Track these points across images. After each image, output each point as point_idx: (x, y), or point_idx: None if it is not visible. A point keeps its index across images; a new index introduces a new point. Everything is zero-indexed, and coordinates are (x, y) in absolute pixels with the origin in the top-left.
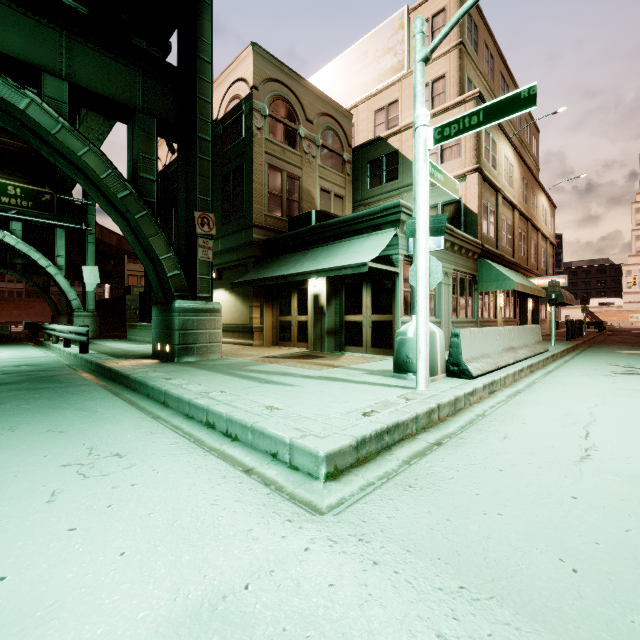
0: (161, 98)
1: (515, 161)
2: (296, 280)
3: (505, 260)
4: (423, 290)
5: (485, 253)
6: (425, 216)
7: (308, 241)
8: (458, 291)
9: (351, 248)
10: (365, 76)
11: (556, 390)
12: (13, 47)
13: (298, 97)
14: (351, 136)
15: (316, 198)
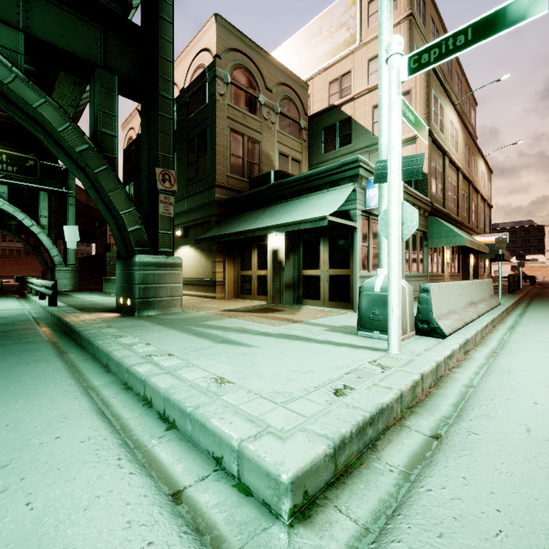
0: (123, 56)
1: (459, 127)
2: (256, 236)
3: (451, 218)
4: (396, 240)
5: (435, 211)
6: (398, 156)
7: (267, 199)
8: (410, 247)
9: (309, 204)
10: (320, 50)
11: (539, 351)
12: None
13: (258, 67)
14: (307, 105)
15: (275, 161)
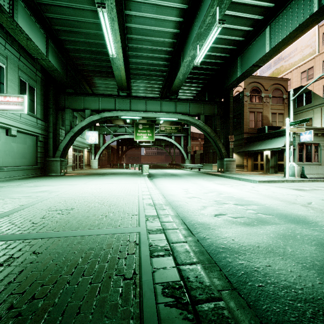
0: (220, 109)
1: None
2: None
3: None
4: (287, 157)
5: None
6: (287, 141)
7: (263, 138)
8: None
9: (278, 141)
10: (295, 58)
11: None
12: (195, 111)
13: (261, 84)
14: (287, 87)
15: (269, 117)
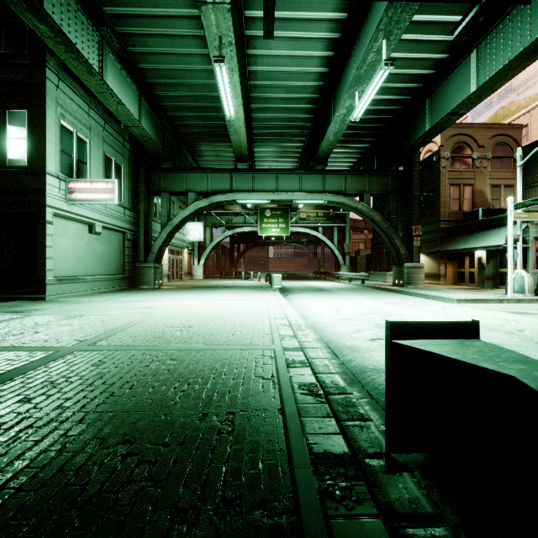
0: (397, 183)
1: None
2: None
3: None
4: (509, 261)
5: None
6: (510, 235)
7: (474, 229)
8: None
9: (498, 234)
10: (537, 88)
11: None
12: (355, 188)
13: (471, 136)
14: (521, 139)
15: (487, 193)
